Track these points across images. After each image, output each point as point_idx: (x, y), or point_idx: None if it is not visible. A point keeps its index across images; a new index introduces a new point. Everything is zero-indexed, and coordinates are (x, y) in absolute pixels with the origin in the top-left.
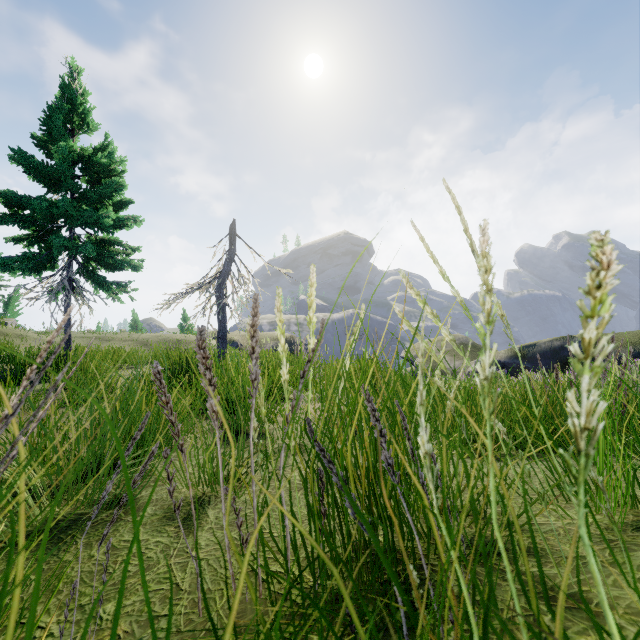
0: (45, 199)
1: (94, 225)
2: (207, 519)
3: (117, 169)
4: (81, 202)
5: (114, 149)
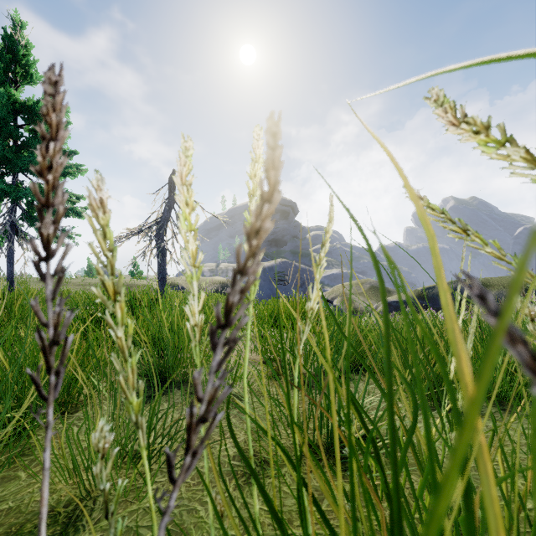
0: None
1: None
2: None
3: None
4: (23, 149)
5: None
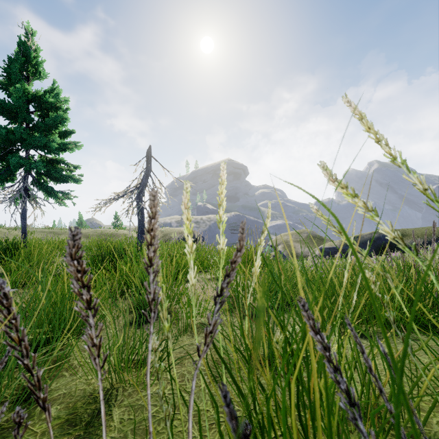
0: (4, 127)
1: (44, 148)
2: (111, 423)
3: (62, 107)
4: (34, 131)
5: (59, 91)
